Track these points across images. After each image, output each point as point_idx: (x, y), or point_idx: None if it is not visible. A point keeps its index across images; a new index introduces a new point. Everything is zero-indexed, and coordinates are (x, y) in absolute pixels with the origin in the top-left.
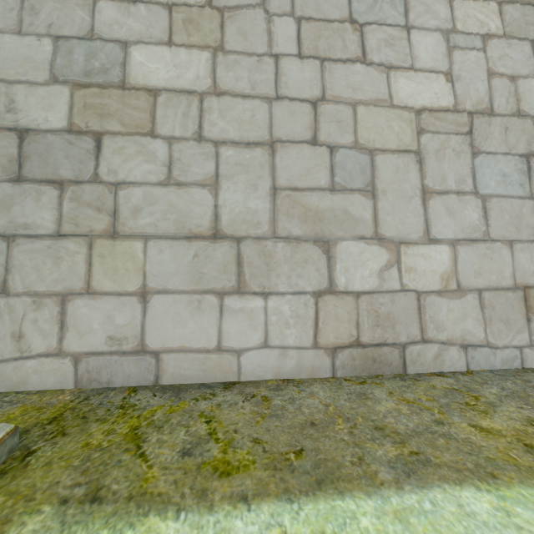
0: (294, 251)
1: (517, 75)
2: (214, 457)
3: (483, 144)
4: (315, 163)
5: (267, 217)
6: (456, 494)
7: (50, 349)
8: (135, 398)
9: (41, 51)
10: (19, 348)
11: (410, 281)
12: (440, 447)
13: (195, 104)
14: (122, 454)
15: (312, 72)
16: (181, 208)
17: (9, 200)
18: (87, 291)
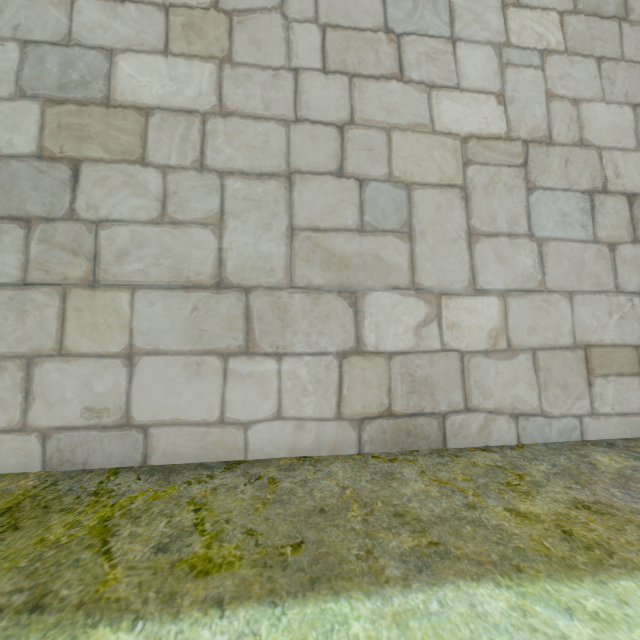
0: (315, 304)
1: (580, 98)
2: (195, 553)
3: (540, 179)
4: (341, 199)
5: (282, 263)
6: (471, 592)
7: (11, 423)
8: (114, 482)
9: (4, 58)
10: None
11: (452, 339)
12: (465, 536)
13: (196, 126)
14: (82, 551)
15: (339, 90)
16: (177, 251)
17: None
18: (59, 352)
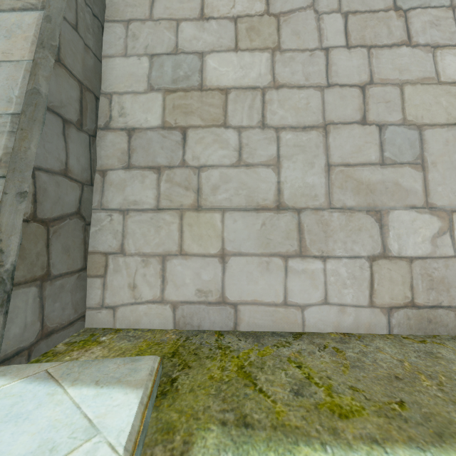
0: (349, 220)
1: None
2: (324, 400)
3: None
4: (365, 141)
5: (323, 190)
6: None
7: (155, 297)
8: (225, 341)
9: (141, 67)
10: (134, 295)
11: None
12: None
13: (259, 98)
14: (244, 388)
15: (360, 59)
16: (250, 185)
17: (123, 183)
18: (180, 253)
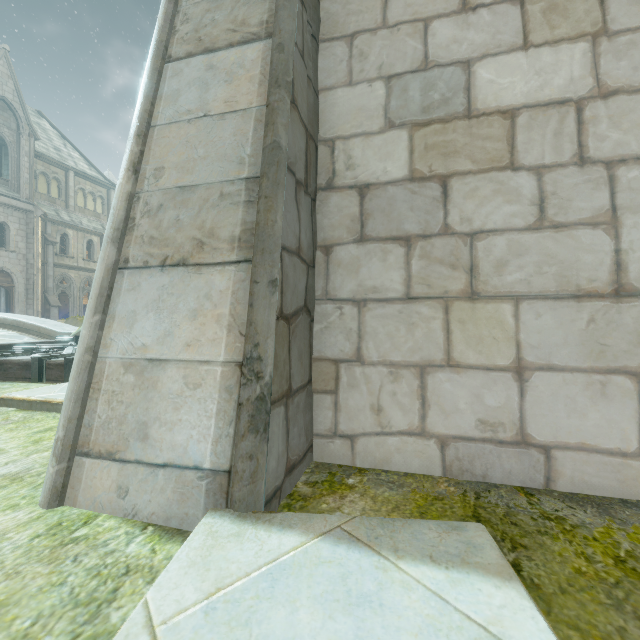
0: None
1: None
2: None
3: None
4: None
5: None
6: None
7: (412, 427)
8: (547, 506)
9: (373, 97)
10: (379, 422)
11: None
12: None
13: (571, 117)
14: None
15: None
16: (562, 257)
17: (356, 262)
18: (447, 363)
